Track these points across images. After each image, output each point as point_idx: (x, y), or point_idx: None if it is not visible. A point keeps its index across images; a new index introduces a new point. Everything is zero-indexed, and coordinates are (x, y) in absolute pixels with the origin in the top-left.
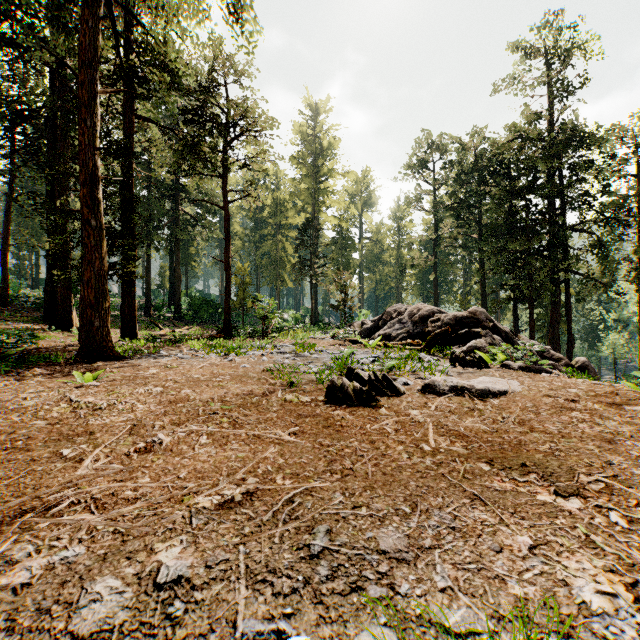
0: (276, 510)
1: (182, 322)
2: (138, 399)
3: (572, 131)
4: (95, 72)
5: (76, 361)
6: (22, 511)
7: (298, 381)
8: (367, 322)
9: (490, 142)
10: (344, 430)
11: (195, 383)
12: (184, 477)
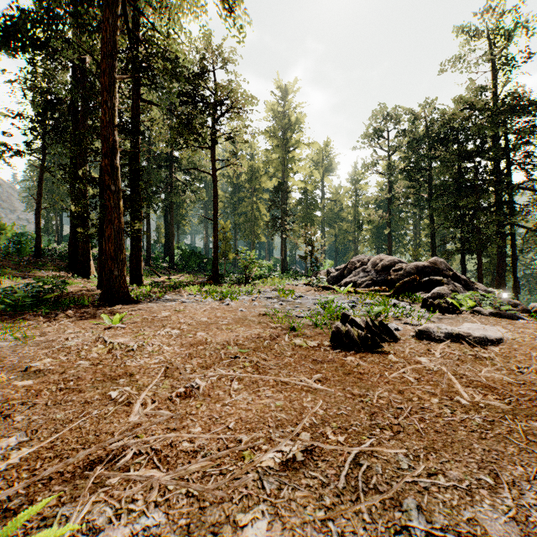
0: (346, 474)
1: (175, 270)
2: (162, 341)
3: (518, 99)
4: (114, 61)
5: (99, 304)
6: (89, 461)
7: (300, 326)
8: (332, 271)
9: (441, 112)
10: (365, 378)
11: (205, 326)
12: (233, 428)
